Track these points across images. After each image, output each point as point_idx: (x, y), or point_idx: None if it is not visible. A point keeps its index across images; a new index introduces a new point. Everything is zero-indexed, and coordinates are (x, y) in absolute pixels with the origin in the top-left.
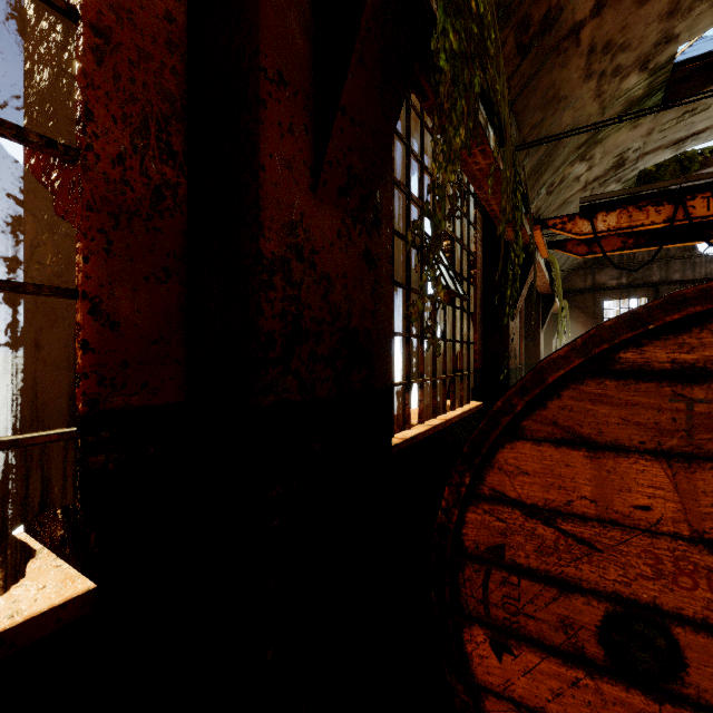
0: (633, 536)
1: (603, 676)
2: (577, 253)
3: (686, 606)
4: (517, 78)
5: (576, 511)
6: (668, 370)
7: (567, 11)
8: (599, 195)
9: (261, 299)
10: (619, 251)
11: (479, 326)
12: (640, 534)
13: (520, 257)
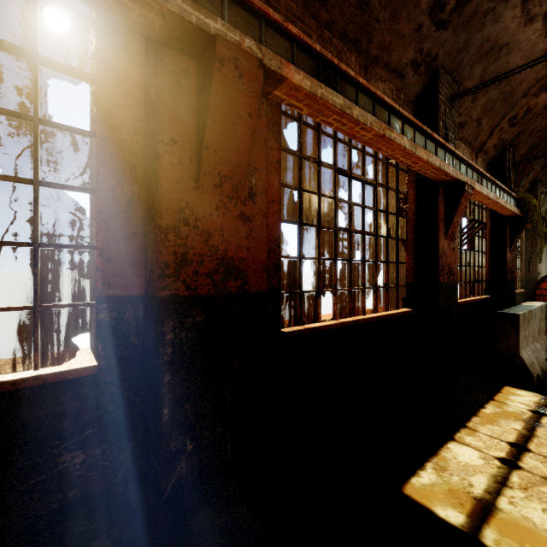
0: None
1: None
2: None
3: None
4: (541, 173)
5: None
6: None
7: None
8: None
9: (507, 267)
10: None
11: (523, 262)
12: None
13: (543, 246)
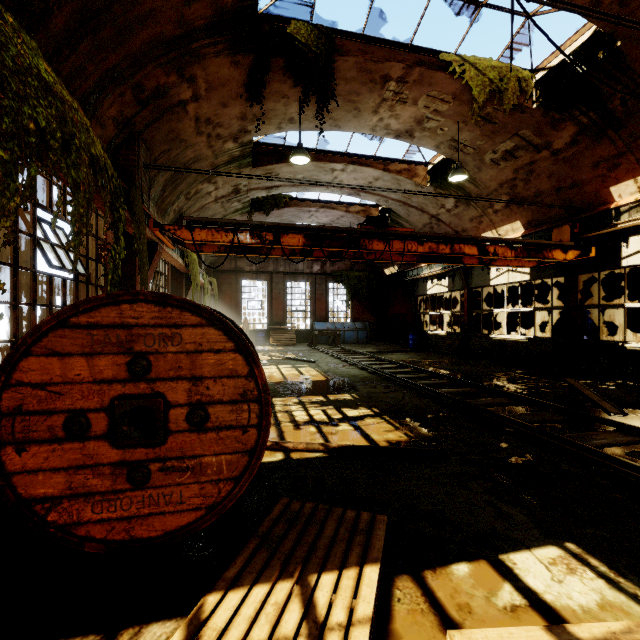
0: (75, 386)
1: (65, 442)
2: (193, 250)
3: (92, 405)
4: (141, 118)
5: (55, 382)
6: (87, 325)
7: (174, 91)
8: (196, 218)
9: None
10: (217, 253)
11: None
12: (77, 384)
13: (122, 254)
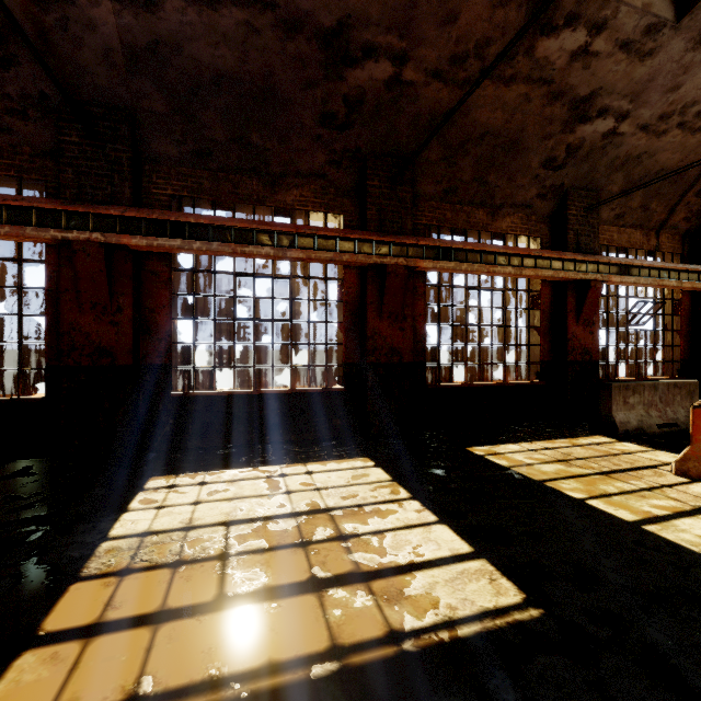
0: None
1: None
2: None
3: None
4: None
5: None
6: None
7: None
8: None
9: None
10: None
11: None
12: None
13: None
